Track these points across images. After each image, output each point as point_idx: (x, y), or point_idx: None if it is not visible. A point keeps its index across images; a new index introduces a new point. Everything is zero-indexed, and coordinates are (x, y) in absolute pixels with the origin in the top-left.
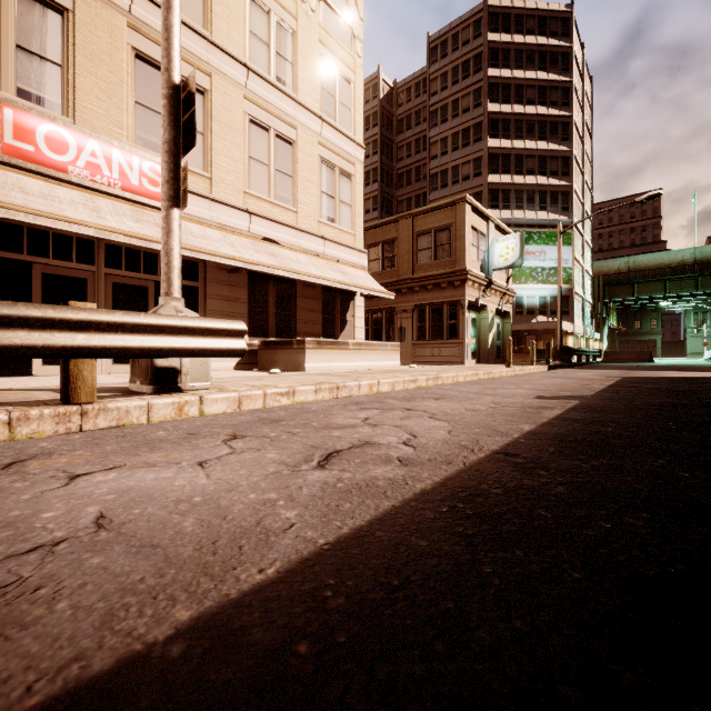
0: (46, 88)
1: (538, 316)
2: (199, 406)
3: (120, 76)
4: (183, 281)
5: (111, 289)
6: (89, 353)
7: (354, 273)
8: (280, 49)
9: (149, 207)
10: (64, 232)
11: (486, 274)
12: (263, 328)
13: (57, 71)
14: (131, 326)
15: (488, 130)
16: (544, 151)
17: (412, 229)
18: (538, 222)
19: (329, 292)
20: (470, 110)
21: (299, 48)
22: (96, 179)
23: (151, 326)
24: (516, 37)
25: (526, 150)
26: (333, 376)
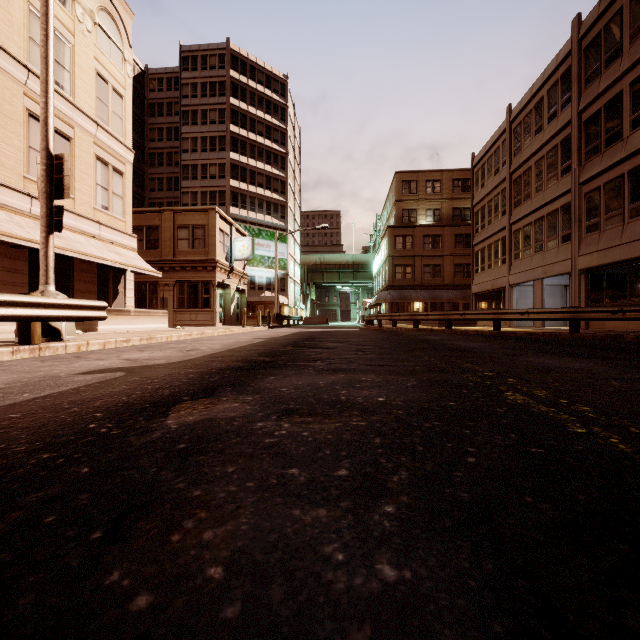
0: None
1: (266, 291)
2: (87, 346)
3: None
4: None
5: None
6: (41, 319)
7: (127, 254)
8: (59, 58)
9: None
10: None
11: (229, 263)
12: None
13: None
14: (59, 305)
15: (230, 145)
16: (270, 173)
17: (174, 221)
18: (266, 223)
19: (103, 268)
20: (216, 123)
21: (76, 60)
22: None
23: (67, 305)
24: (250, 81)
25: (257, 168)
26: (133, 333)
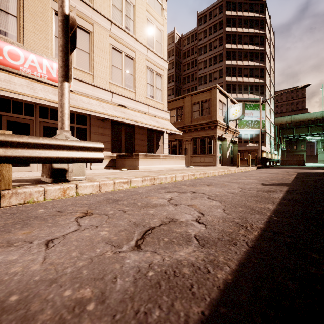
0: (8, 27)
1: (249, 143)
2: (75, 190)
3: (47, 23)
4: (79, 125)
5: (42, 129)
6: (6, 160)
7: (163, 122)
8: (127, 13)
9: None
10: (18, 100)
11: (226, 123)
12: (119, 148)
13: (14, 19)
14: (33, 144)
15: (225, 56)
16: (252, 66)
17: (191, 101)
18: (249, 99)
19: (151, 131)
20: (217, 47)
21: (136, 13)
22: (34, 74)
23: (46, 144)
24: (238, 12)
25: (243, 65)
26: (152, 172)
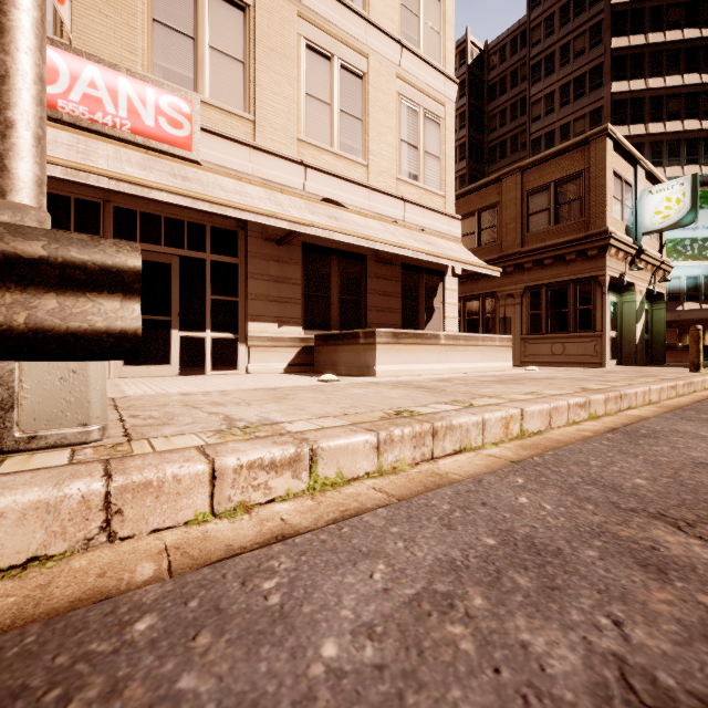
0: None
1: (685, 302)
2: None
3: None
4: (218, 256)
5: None
6: None
7: (445, 245)
8: None
9: (169, 156)
10: (59, 192)
11: (633, 240)
12: (324, 318)
13: None
14: None
15: (611, 72)
16: (695, 86)
17: (521, 187)
18: None
19: (410, 271)
20: (585, 52)
21: None
22: (96, 118)
23: None
24: None
25: (666, 89)
26: (419, 389)
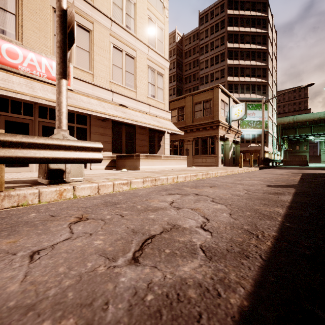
0: (7, 25)
1: (251, 143)
2: (73, 192)
3: (46, 21)
4: (79, 125)
5: (42, 129)
6: None
7: (164, 122)
8: (128, 11)
9: None
10: (17, 99)
11: (228, 123)
12: (119, 149)
13: (13, 17)
14: (27, 144)
15: (227, 56)
16: (254, 66)
17: (192, 101)
18: (251, 99)
19: (152, 131)
20: (219, 47)
21: (137, 11)
22: (33, 72)
23: (41, 144)
24: (240, 12)
25: (245, 65)
26: (153, 173)
